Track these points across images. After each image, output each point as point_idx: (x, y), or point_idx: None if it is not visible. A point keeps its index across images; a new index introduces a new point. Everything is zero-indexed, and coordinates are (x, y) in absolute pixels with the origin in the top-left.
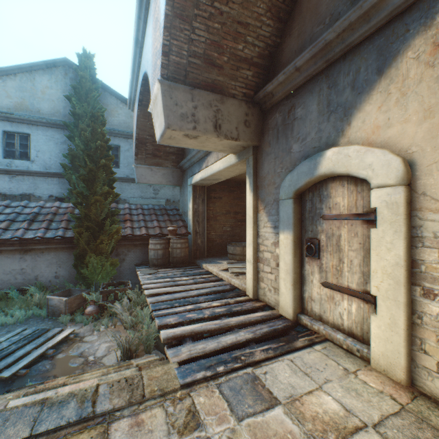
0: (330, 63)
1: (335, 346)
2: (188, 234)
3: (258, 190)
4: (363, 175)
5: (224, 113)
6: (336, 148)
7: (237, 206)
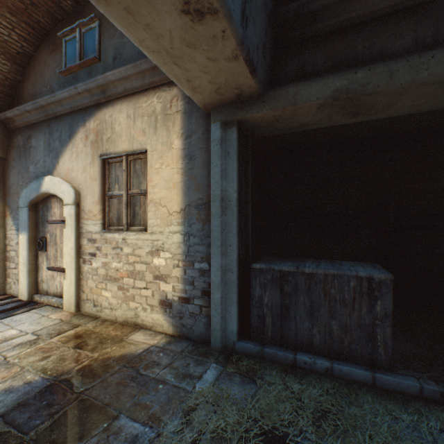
0: (50, 118)
1: (51, 306)
2: None
3: (6, 197)
4: (61, 197)
5: None
6: (51, 177)
7: None
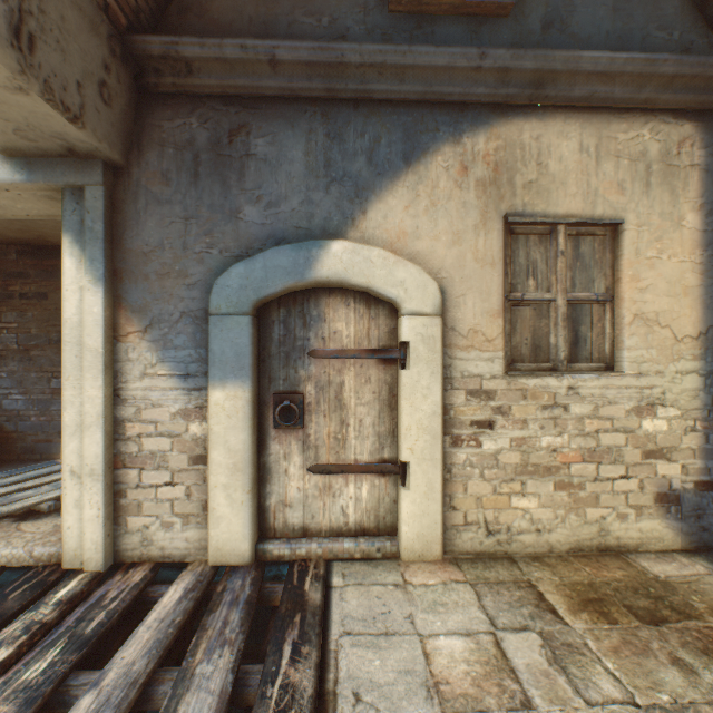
0: (333, 98)
1: (348, 562)
2: None
3: (118, 281)
4: (394, 294)
5: (50, 10)
6: (350, 243)
7: None
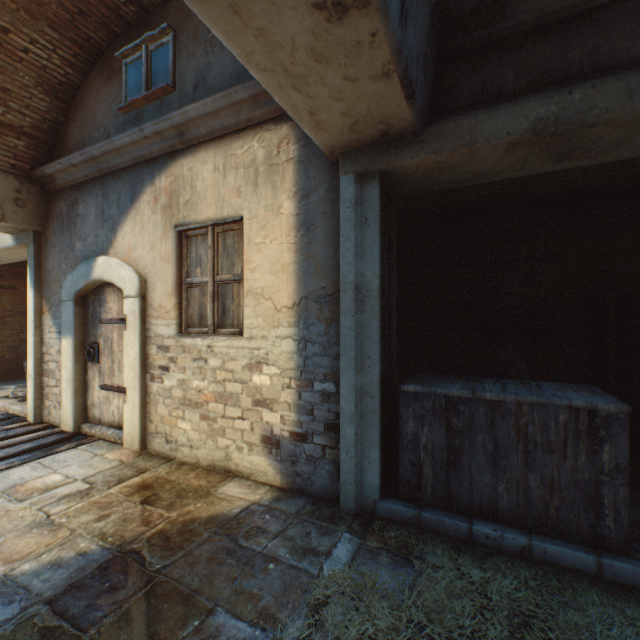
0: (105, 174)
1: (105, 441)
2: None
3: (43, 286)
4: (121, 285)
5: None
6: (105, 257)
7: None
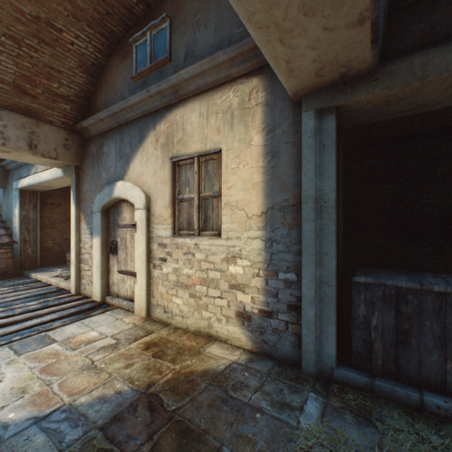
0: (121, 124)
1: (122, 309)
2: (14, 243)
3: (81, 203)
4: (132, 201)
5: (41, 135)
6: (122, 182)
7: None
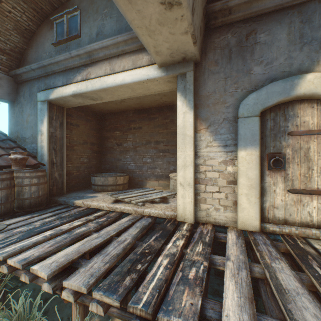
0: (304, 2)
1: (316, 240)
2: (42, 165)
3: (196, 109)
4: None
5: None
6: (318, 73)
7: (94, 137)
